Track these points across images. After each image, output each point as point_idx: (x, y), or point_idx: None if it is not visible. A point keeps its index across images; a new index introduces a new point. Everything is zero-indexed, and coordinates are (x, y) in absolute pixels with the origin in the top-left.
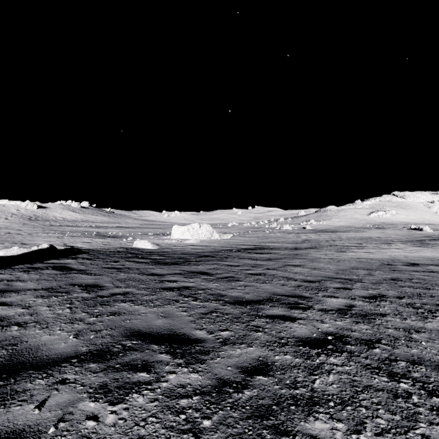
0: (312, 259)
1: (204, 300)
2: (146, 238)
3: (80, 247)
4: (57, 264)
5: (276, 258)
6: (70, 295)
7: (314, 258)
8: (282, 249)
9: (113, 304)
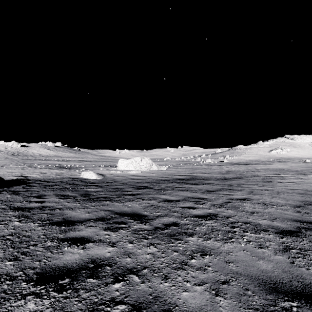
0: (250, 191)
1: None
2: (96, 169)
3: (31, 178)
4: None
5: (213, 189)
6: None
7: (251, 190)
8: (213, 179)
9: None
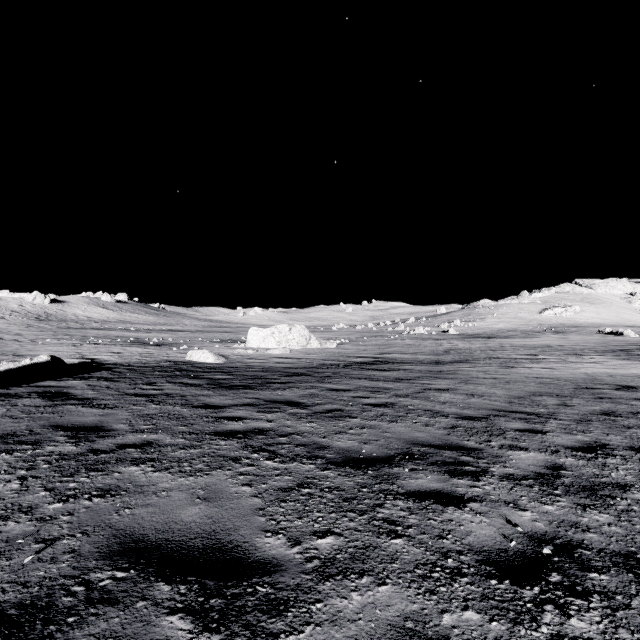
0: (465, 379)
1: (288, 458)
2: (208, 346)
3: (104, 361)
4: (51, 388)
5: (408, 377)
6: (39, 448)
7: (468, 378)
8: (416, 363)
9: (113, 468)
